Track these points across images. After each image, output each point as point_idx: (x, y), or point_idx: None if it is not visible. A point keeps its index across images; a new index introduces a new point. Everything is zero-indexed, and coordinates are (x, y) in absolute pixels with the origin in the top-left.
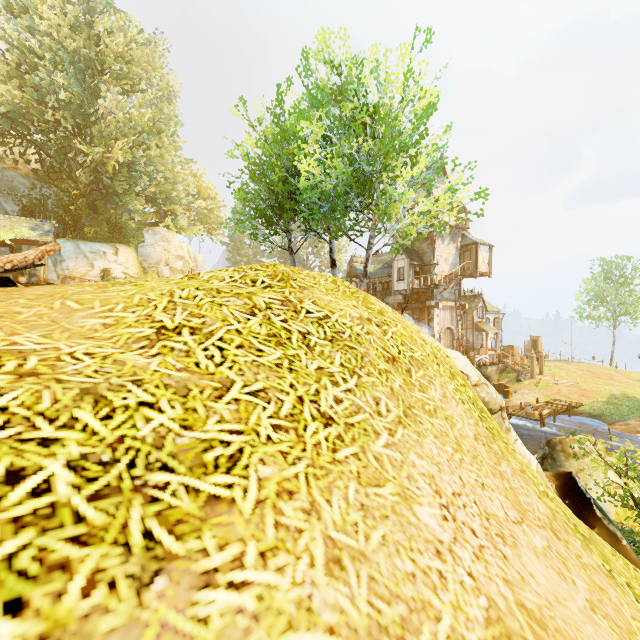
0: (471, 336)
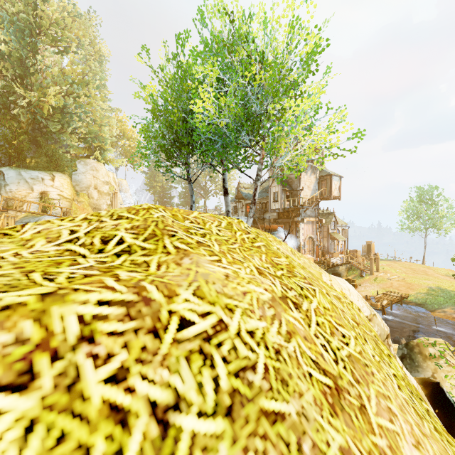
0: (326, 243)
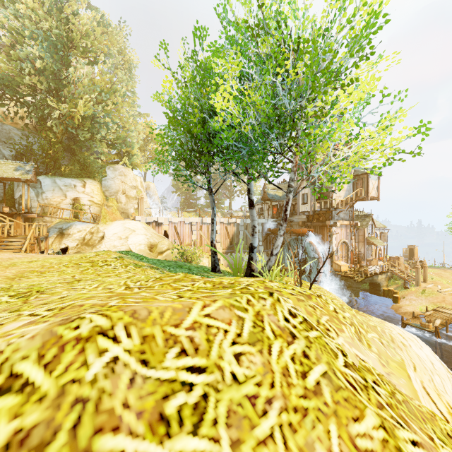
0: (362, 248)
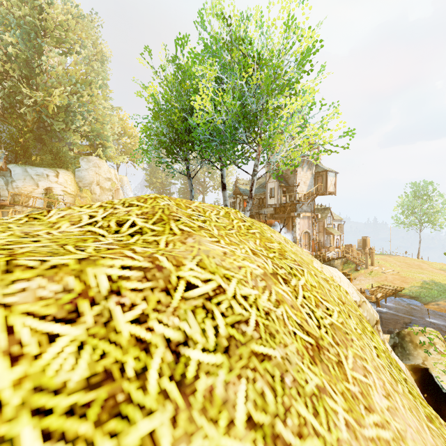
0: (322, 237)
